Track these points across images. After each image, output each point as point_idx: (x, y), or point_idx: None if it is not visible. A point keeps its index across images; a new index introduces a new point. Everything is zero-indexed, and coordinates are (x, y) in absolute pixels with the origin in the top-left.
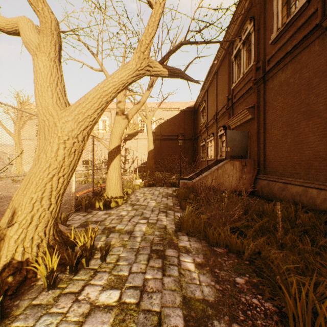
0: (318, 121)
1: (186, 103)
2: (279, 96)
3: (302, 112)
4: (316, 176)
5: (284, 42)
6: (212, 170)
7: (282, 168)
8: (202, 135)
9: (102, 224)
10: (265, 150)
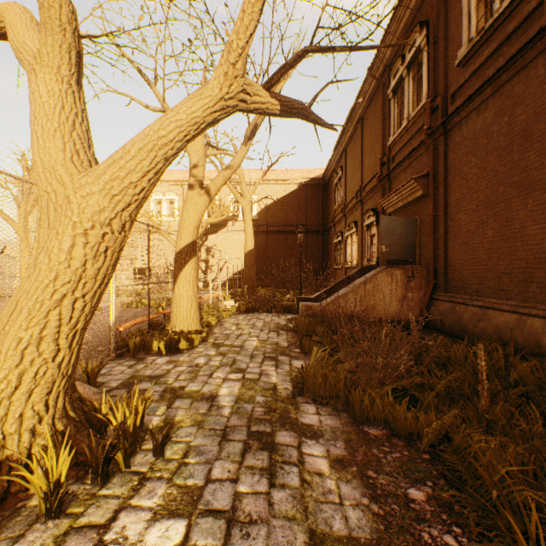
0: (544, 199)
1: (309, 171)
2: (473, 156)
3: (514, 184)
4: (540, 294)
5: (482, 61)
6: (355, 284)
7: (478, 281)
8: (337, 225)
9: (162, 382)
10: (447, 251)
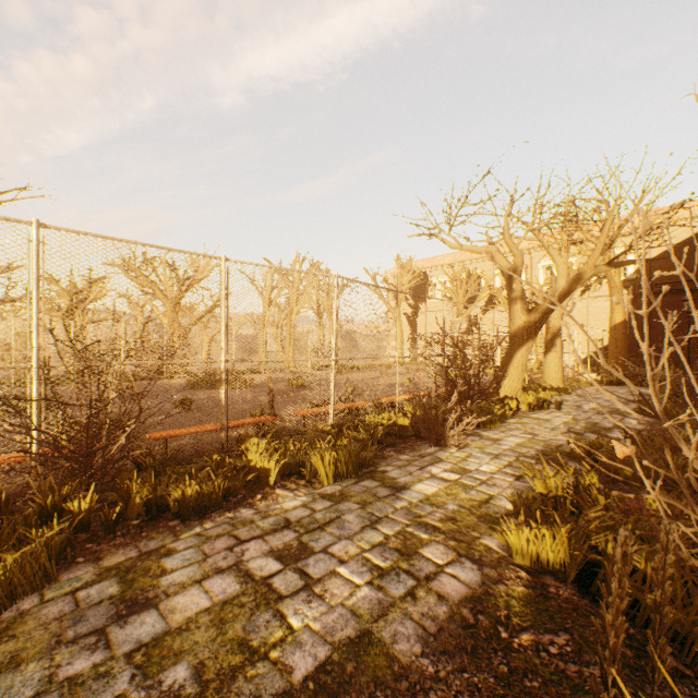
0: None
1: None
2: None
3: None
4: None
5: None
6: None
7: None
8: None
9: None
10: None
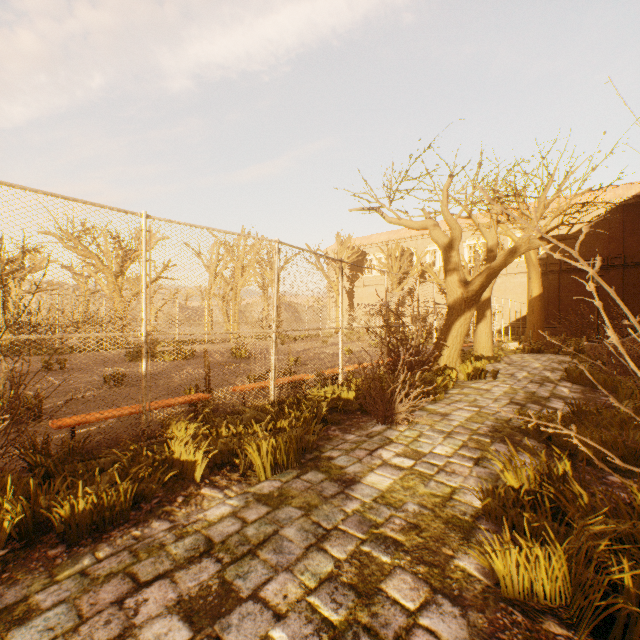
0: None
1: (628, 187)
2: None
3: None
4: None
5: None
6: None
7: None
8: None
9: None
10: None
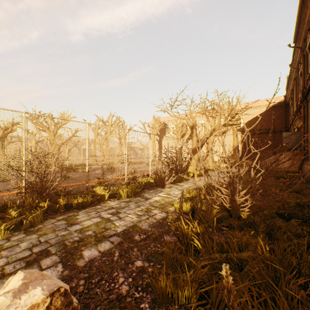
0: None
1: (276, 98)
2: None
3: None
4: None
5: (309, 83)
6: (270, 158)
7: None
8: (290, 128)
9: None
10: (307, 145)
